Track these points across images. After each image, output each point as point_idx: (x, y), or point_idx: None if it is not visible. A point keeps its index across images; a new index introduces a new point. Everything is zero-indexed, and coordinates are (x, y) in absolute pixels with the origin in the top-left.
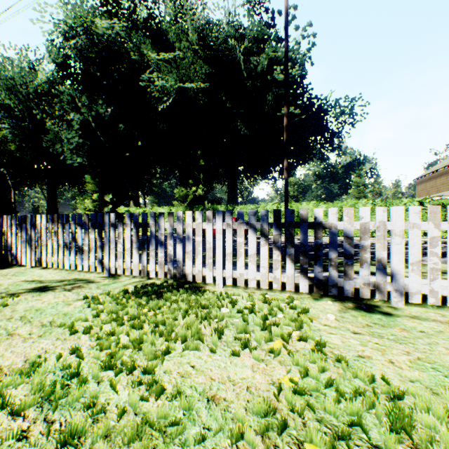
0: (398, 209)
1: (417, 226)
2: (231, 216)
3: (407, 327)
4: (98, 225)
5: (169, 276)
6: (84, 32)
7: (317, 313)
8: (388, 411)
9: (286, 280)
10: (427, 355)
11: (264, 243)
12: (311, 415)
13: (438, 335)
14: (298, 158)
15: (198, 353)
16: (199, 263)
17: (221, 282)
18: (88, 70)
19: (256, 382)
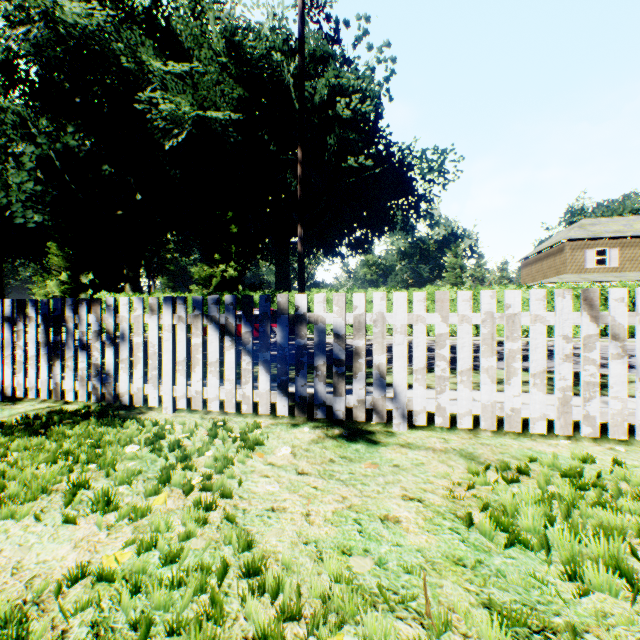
0: (399, 296)
1: (422, 319)
2: (184, 305)
3: (383, 460)
4: None
5: (95, 397)
6: (42, 17)
7: (276, 446)
8: (211, 597)
9: (260, 398)
10: (367, 500)
11: (231, 344)
12: (92, 616)
13: (412, 470)
14: (374, 228)
15: (11, 523)
16: (139, 377)
17: (170, 405)
18: (49, 77)
19: (58, 567)
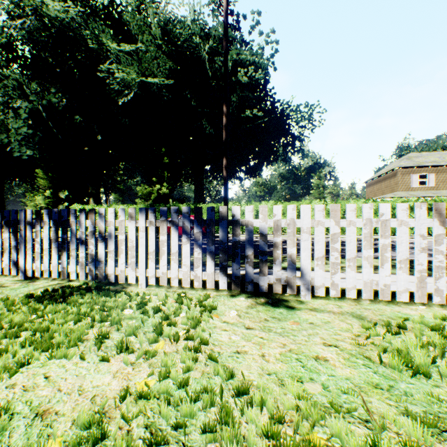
0: (305, 207)
1: (321, 223)
2: (154, 213)
3: (301, 319)
4: (13, 223)
5: (91, 277)
6: (33, 12)
7: (225, 310)
8: (221, 408)
9: (207, 278)
10: (300, 346)
11: (186, 240)
12: (143, 421)
13: (323, 326)
14: (263, 159)
15: (65, 361)
16: (122, 263)
17: (144, 282)
18: (38, 54)
19: (108, 389)
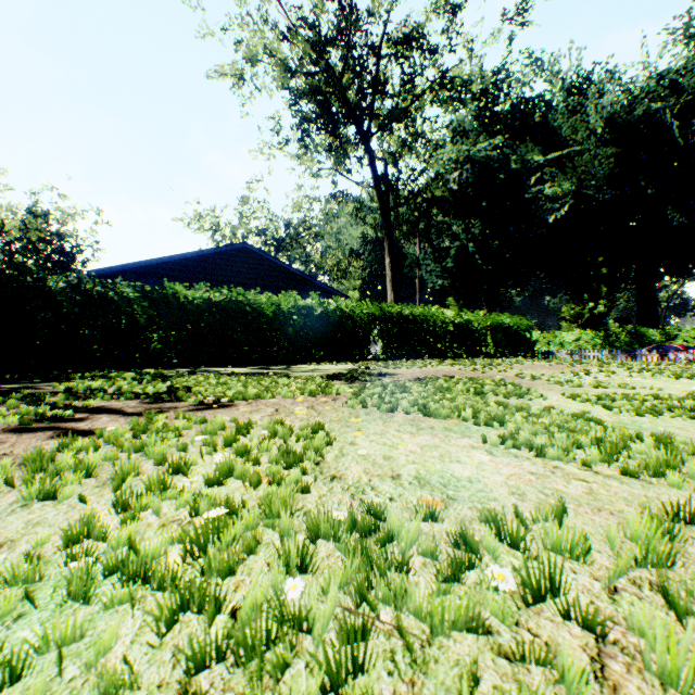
0: None
1: None
2: None
3: None
4: (632, 355)
5: None
6: (463, 160)
7: None
8: None
9: None
10: None
11: None
12: None
13: None
14: None
15: None
16: None
17: None
18: (464, 195)
19: None
